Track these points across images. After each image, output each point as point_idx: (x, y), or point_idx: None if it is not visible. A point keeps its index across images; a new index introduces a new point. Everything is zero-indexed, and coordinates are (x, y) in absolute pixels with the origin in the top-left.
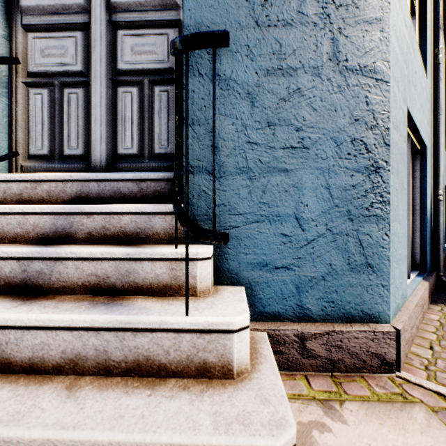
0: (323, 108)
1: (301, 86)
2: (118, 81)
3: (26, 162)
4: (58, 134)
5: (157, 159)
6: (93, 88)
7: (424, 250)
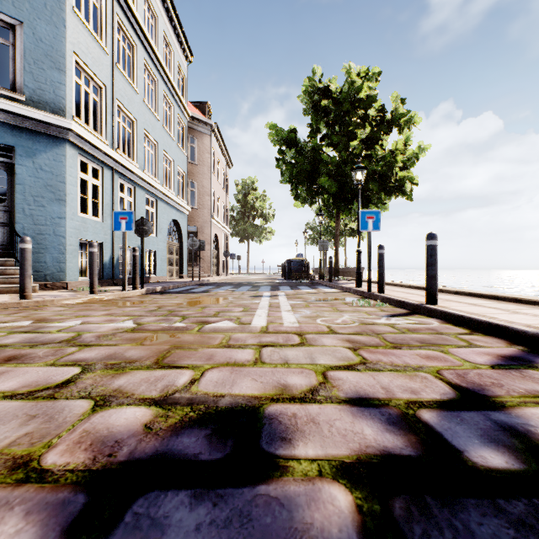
0: (52, 242)
1: (46, 237)
2: None
3: None
4: None
5: (2, 246)
6: None
7: (103, 273)
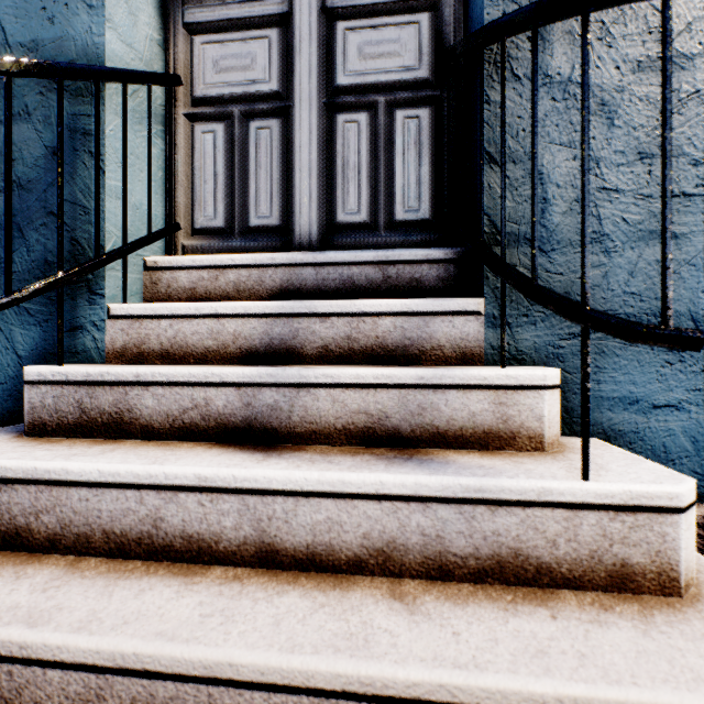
0: None
1: (702, 87)
2: (335, 105)
3: (189, 239)
4: (240, 194)
5: (399, 229)
6: (298, 117)
7: None
